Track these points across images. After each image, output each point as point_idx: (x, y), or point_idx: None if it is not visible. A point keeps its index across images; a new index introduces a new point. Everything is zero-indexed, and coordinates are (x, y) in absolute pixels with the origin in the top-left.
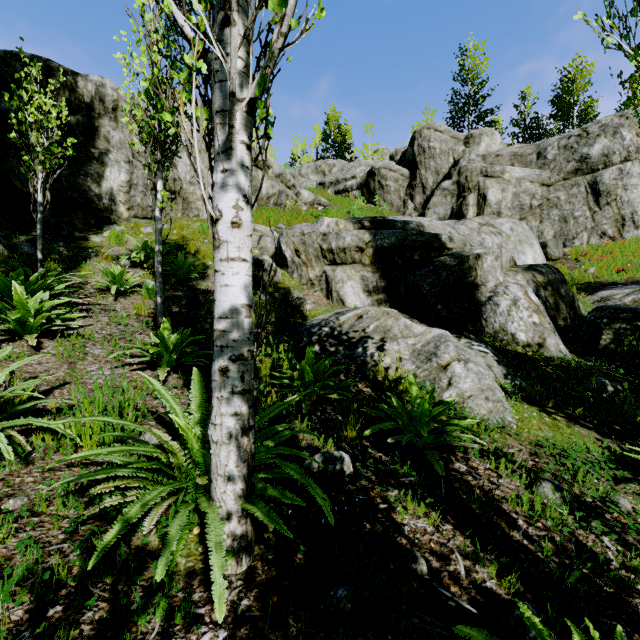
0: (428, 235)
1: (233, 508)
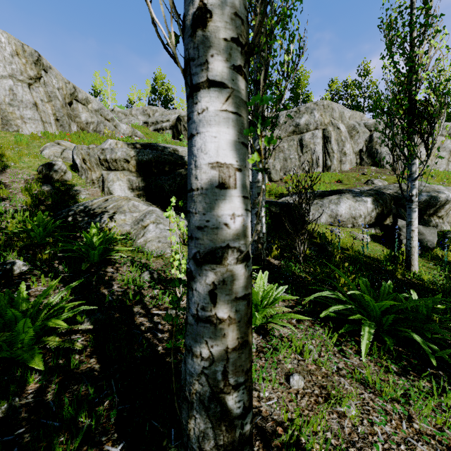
0: (176, 156)
1: None
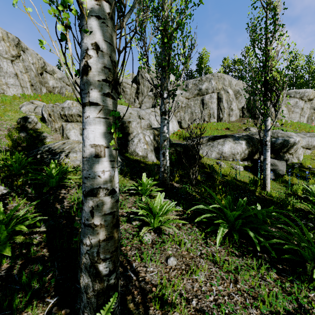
0: None
1: None
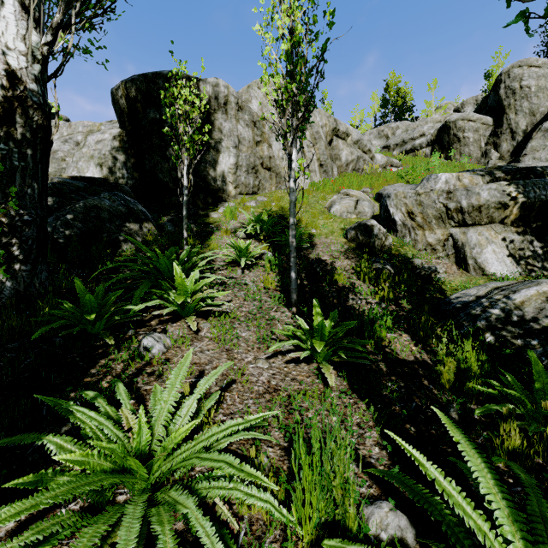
0: None
1: None
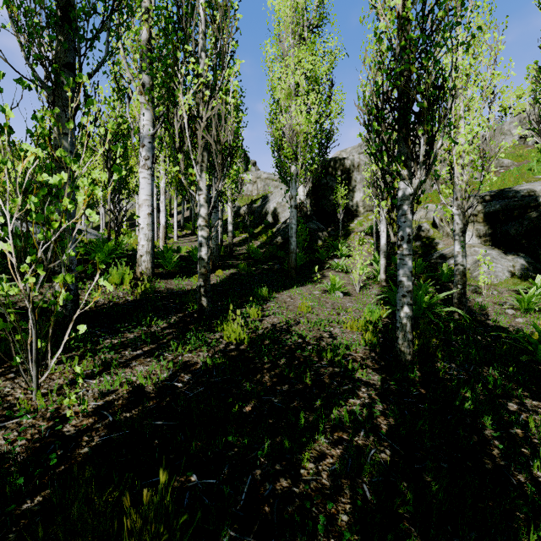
0: (527, 199)
1: (383, 275)
